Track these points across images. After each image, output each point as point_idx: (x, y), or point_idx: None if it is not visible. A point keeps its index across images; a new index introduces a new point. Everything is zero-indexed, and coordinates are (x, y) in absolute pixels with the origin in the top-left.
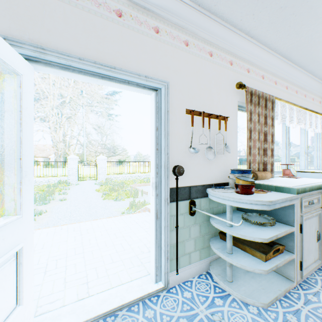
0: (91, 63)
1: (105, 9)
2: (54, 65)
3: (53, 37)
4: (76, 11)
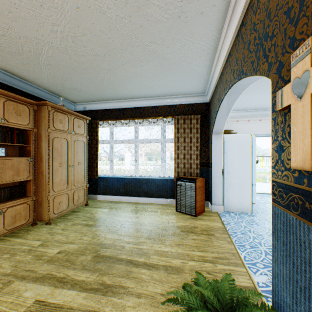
0: (264, 134)
1: (268, 120)
2: (256, 136)
3: (256, 131)
4: (261, 124)
